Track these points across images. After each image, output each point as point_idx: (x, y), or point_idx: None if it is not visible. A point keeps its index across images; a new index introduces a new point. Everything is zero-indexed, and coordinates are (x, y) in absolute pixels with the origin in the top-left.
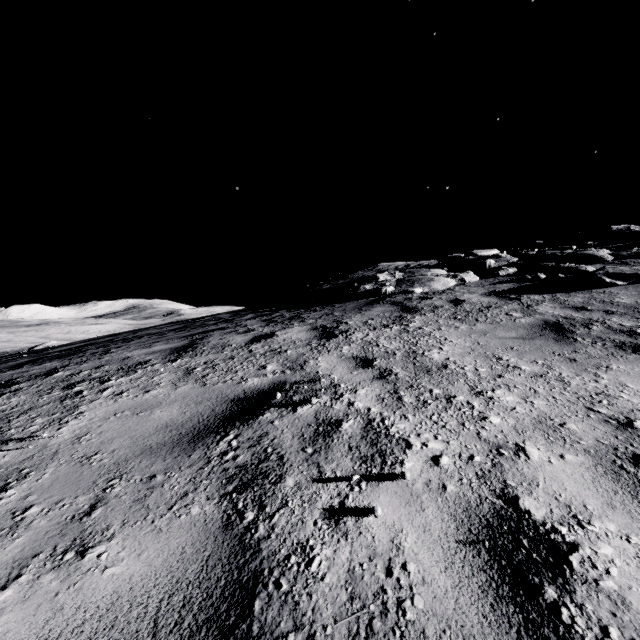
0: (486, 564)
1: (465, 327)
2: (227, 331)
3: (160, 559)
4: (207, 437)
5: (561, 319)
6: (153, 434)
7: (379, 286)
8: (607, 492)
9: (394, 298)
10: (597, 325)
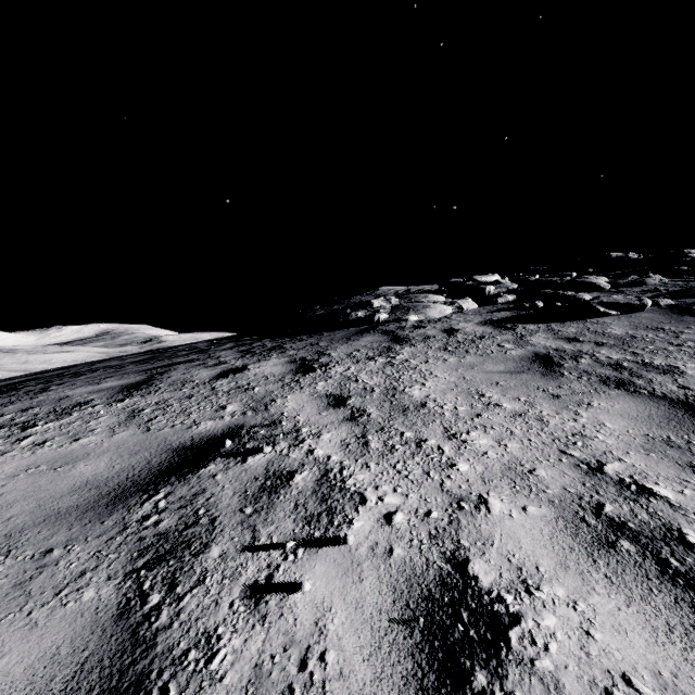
0: (416, 647)
1: (454, 360)
2: (195, 364)
3: (23, 665)
4: (131, 497)
5: (552, 351)
6: (66, 495)
7: (372, 313)
8: (563, 550)
9: (387, 326)
10: (586, 358)
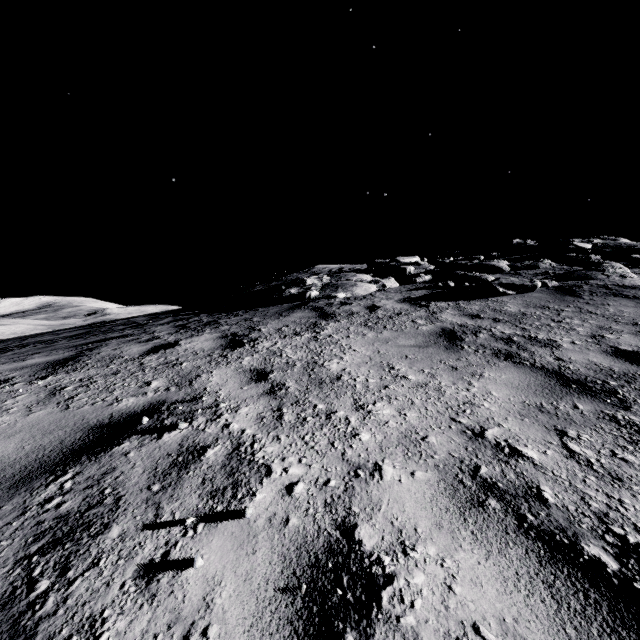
0: (296, 614)
1: (372, 335)
2: (128, 339)
3: None
4: (37, 479)
5: (457, 327)
6: None
7: (304, 290)
8: (440, 511)
9: (316, 303)
10: (484, 333)
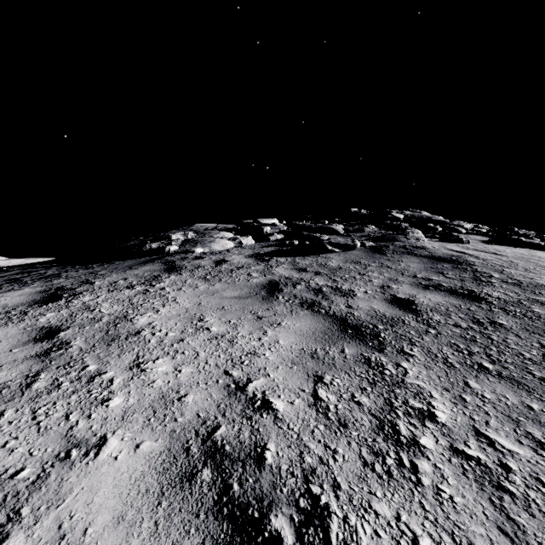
0: None
1: (204, 287)
2: None
3: None
4: None
5: (283, 279)
6: None
7: (165, 245)
8: (137, 495)
9: (172, 257)
10: (302, 284)
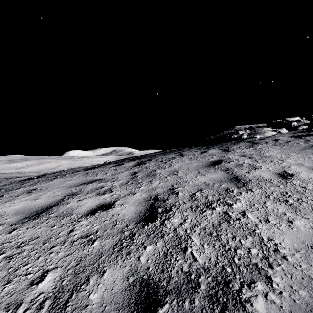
0: (278, 175)
1: (278, 147)
2: (187, 151)
3: (219, 175)
4: (211, 166)
5: None
6: (197, 166)
7: (240, 136)
8: (307, 171)
9: (247, 140)
10: None
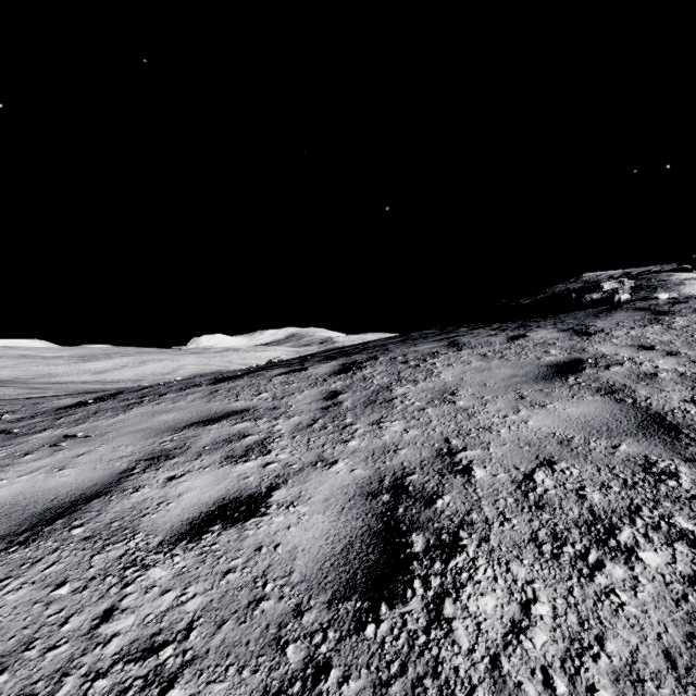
0: None
1: None
2: (470, 336)
3: (591, 408)
4: (554, 379)
5: None
6: (510, 378)
7: (609, 294)
8: None
9: (634, 305)
10: None
